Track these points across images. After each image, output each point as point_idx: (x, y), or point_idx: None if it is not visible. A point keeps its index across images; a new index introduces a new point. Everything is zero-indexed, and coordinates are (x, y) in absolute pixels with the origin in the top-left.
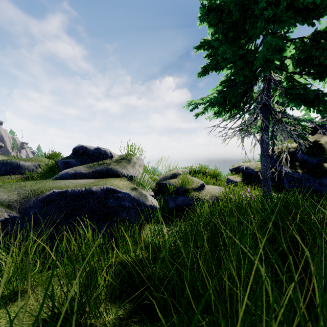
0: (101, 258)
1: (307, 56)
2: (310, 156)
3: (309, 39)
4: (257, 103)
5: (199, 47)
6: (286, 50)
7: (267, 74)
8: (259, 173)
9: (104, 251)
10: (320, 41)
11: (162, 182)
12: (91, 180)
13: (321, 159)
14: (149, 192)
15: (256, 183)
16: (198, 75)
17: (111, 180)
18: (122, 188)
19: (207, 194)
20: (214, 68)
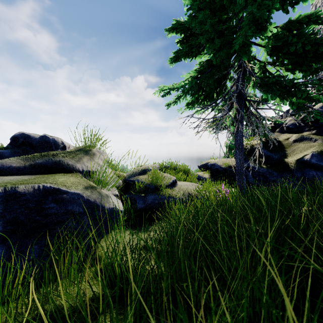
0: (19, 306)
1: (282, 44)
2: (272, 152)
3: (283, 28)
4: (225, 100)
5: (171, 29)
6: (268, 28)
7: (244, 59)
8: (226, 169)
9: (25, 293)
10: (292, 31)
11: (129, 178)
12: (25, 176)
13: (282, 155)
14: (112, 191)
15: (223, 178)
16: (170, 61)
17: (56, 176)
18: (70, 186)
19: (180, 191)
20: (187, 54)
